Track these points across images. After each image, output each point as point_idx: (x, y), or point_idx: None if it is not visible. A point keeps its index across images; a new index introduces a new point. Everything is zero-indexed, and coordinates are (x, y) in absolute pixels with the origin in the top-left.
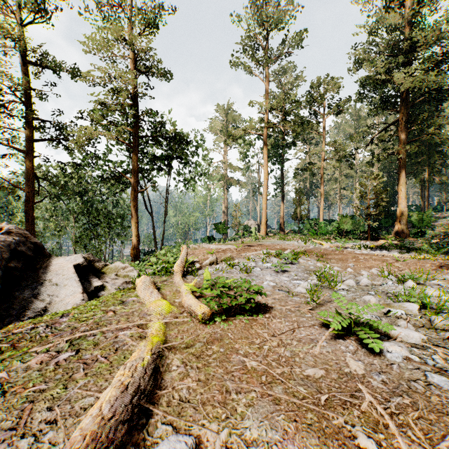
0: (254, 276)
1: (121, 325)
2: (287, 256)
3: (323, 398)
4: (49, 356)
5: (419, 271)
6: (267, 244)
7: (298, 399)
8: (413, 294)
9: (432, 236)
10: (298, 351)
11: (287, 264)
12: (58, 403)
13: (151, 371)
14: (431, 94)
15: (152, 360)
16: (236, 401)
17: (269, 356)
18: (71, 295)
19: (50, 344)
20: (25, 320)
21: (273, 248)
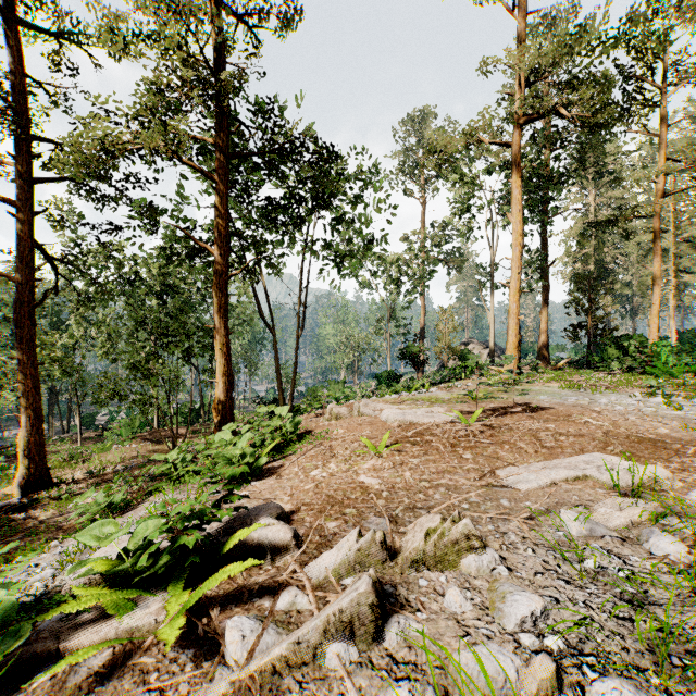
0: None
1: None
2: None
3: None
4: None
5: None
6: (549, 405)
7: None
8: None
9: None
10: None
11: None
12: None
13: None
14: None
15: None
16: None
17: None
18: None
19: None
20: None
21: (600, 434)
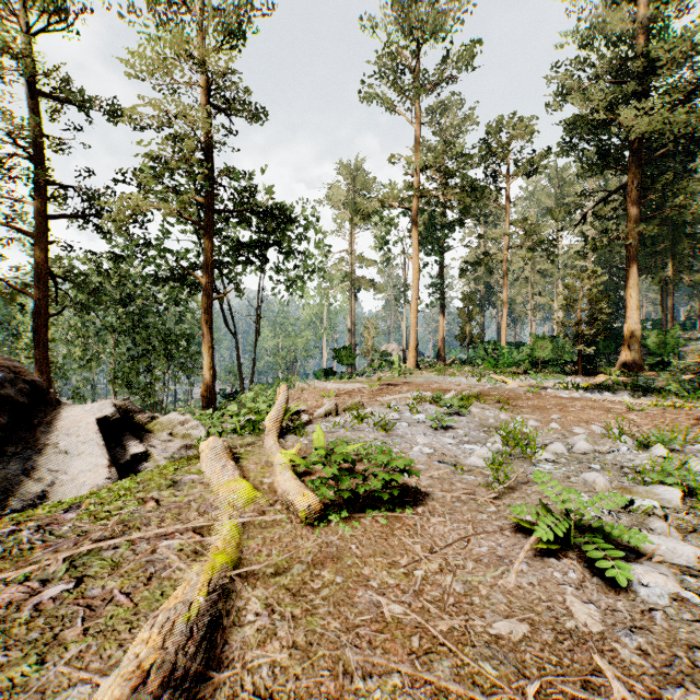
0: (397, 437)
1: (164, 530)
2: (452, 402)
3: (530, 690)
4: (27, 590)
5: (671, 428)
6: (418, 382)
7: (482, 690)
8: (670, 471)
9: (680, 368)
10: (477, 583)
11: (451, 416)
12: (21, 696)
13: (205, 626)
14: (678, 143)
15: (210, 602)
16: (363, 695)
17: (425, 593)
18: (89, 469)
19: (35, 565)
20: (7, 516)
21: (427, 389)
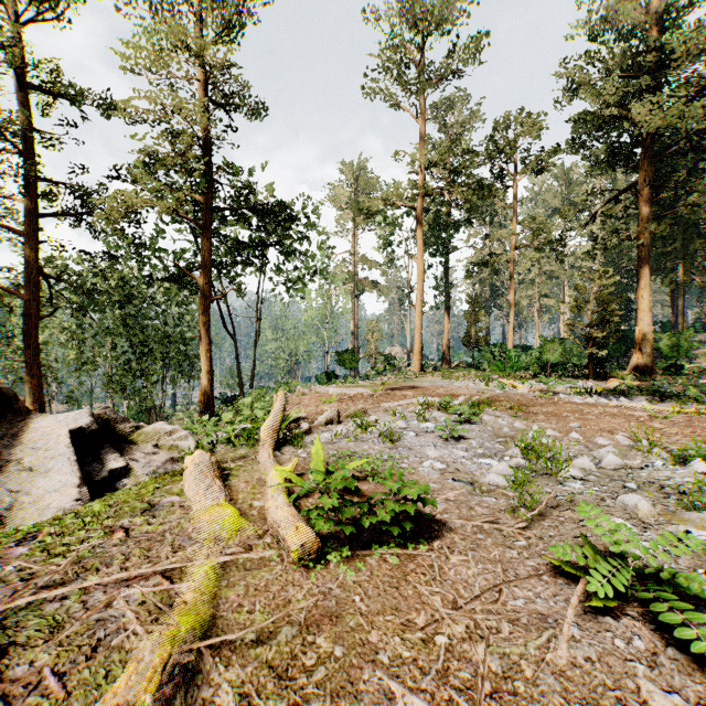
0: (405, 449)
1: (124, 575)
2: (462, 409)
3: None
4: None
5: None
6: (424, 386)
7: None
8: None
9: (693, 372)
10: (518, 656)
11: (461, 424)
12: None
13: None
14: (690, 140)
15: (165, 692)
16: None
17: (452, 674)
18: (56, 490)
19: None
20: None
21: (434, 394)
